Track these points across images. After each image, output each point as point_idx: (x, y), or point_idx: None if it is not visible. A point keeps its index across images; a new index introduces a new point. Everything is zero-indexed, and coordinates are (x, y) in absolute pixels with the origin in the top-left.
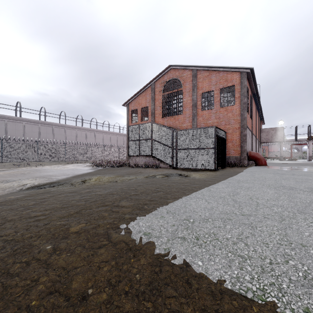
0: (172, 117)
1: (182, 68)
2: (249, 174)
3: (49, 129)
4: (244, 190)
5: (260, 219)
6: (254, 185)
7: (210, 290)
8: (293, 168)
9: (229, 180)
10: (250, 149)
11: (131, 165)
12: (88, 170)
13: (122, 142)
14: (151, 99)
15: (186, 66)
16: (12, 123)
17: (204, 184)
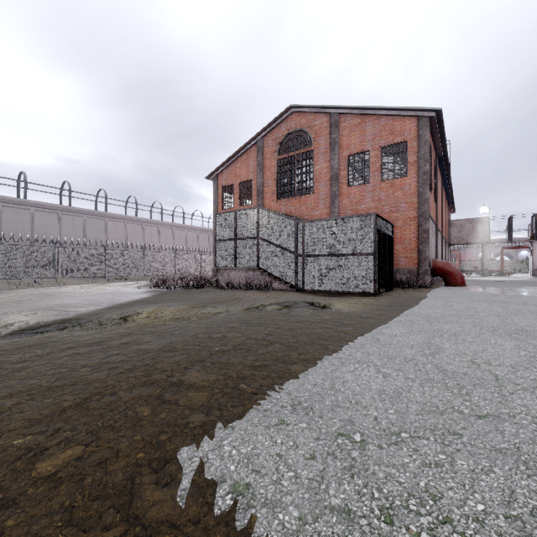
0: (295, 199)
1: (313, 111)
2: (441, 302)
3: (77, 220)
4: (449, 342)
5: (533, 434)
6: (464, 328)
7: None
8: (515, 291)
9: (408, 316)
10: (434, 256)
11: (221, 284)
12: (141, 295)
13: (206, 243)
14: (258, 166)
15: (319, 107)
16: (10, 210)
17: (362, 325)
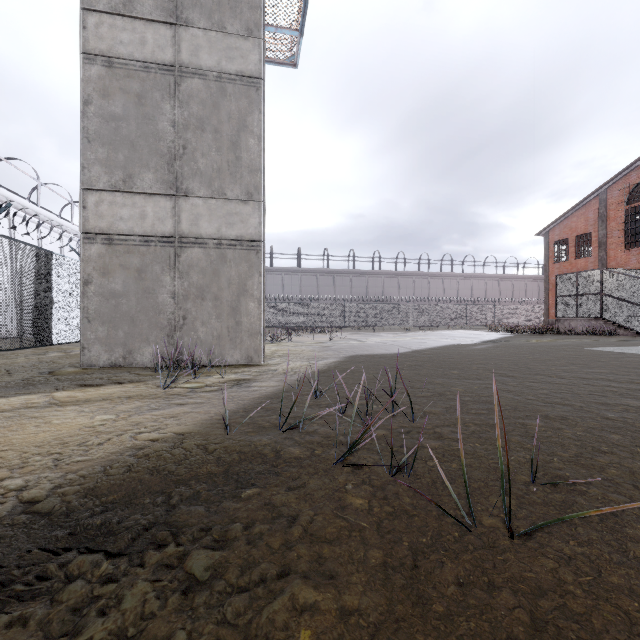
0: None
1: None
2: None
3: (408, 281)
4: None
5: None
6: None
7: (626, 353)
8: None
9: None
10: None
11: (561, 331)
12: (504, 335)
13: (522, 291)
14: (599, 218)
15: None
16: (372, 279)
17: None
